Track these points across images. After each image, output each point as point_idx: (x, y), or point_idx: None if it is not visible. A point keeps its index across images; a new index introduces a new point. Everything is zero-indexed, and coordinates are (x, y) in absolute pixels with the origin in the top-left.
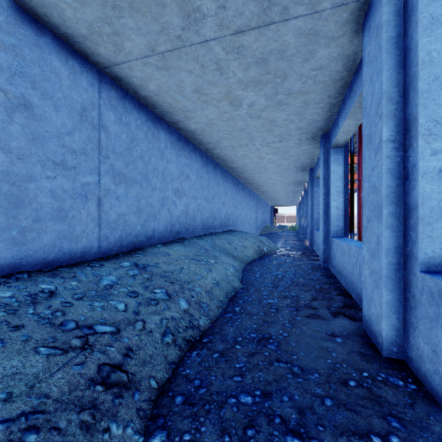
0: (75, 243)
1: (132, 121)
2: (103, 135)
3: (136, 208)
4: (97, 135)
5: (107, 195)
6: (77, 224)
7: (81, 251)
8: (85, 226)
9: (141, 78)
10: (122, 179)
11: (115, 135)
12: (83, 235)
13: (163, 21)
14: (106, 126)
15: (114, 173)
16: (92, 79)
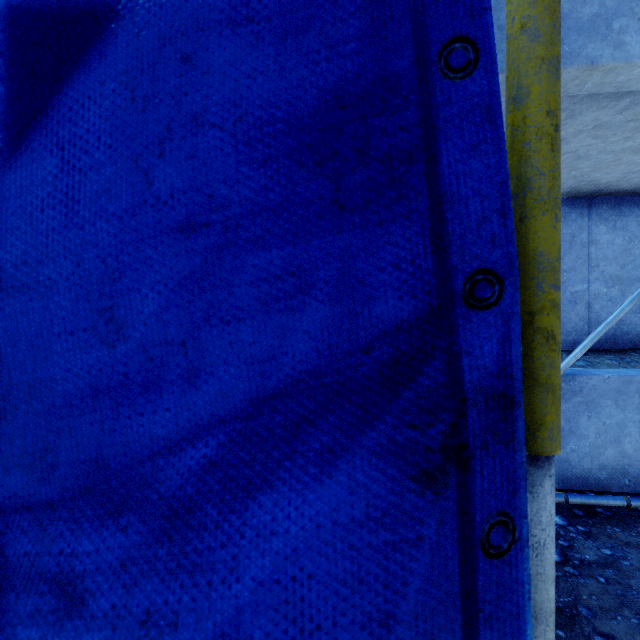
0: (565, 336)
1: (631, 220)
2: (592, 249)
3: (637, 307)
4: (585, 251)
5: (596, 298)
6: (567, 322)
7: (570, 342)
8: (574, 324)
9: (631, 185)
10: (616, 281)
11: (607, 244)
12: (572, 330)
13: (624, 162)
14: (595, 240)
15: (605, 277)
16: (580, 210)
